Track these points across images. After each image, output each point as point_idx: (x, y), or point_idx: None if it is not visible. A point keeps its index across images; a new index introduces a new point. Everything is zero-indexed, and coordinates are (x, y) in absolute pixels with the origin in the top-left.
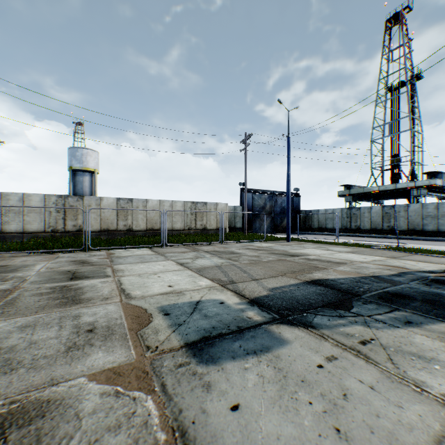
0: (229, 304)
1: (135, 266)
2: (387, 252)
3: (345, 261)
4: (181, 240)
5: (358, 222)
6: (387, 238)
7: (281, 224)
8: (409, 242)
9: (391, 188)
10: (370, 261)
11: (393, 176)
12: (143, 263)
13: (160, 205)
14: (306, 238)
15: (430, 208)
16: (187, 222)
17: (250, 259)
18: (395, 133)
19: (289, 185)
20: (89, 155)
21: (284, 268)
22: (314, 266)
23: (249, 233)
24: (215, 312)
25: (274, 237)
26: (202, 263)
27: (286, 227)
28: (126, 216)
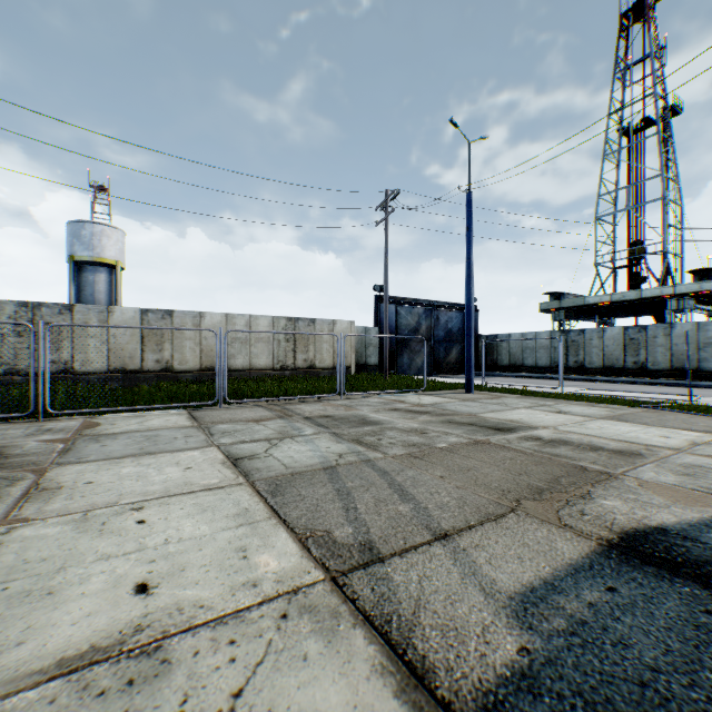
0: None
1: (109, 471)
2: (690, 418)
3: (633, 447)
4: (263, 391)
5: (580, 356)
6: (637, 383)
7: (446, 358)
8: (685, 391)
9: (633, 296)
10: (689, 447)
11: (634, 278)
12: (141, 457)
13: (228, 323)
14: (497, 385)
15: (711, 330)
16: (278, 356)
17: (407, 442)
18: (638, 204)
19: (471, 285)
20: (106, 235)
21: (502, 473)
22: (575, 466)
23: (393, 376)
24: None
25: (440, 383)
26: (290, 458)
27: (454, 363)
28: (160, 344)
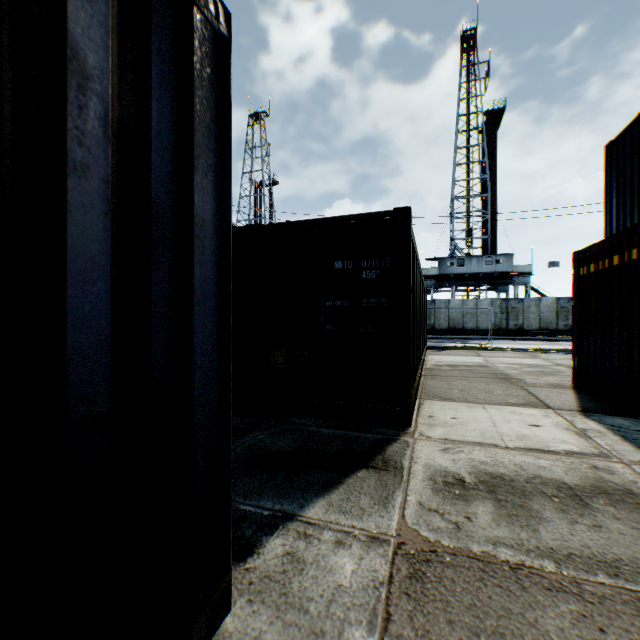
0: None
1: None
2: None
3: None
4: None
5: None
6: None
7: None
8: None
9: None
10: None
11: None
12: None
13: None
14: None
15: None
16: None
17: None
18: None
19: None
20: None
21: None
22: None
23: None
24: None
25: None
26: None
27: None
28: None
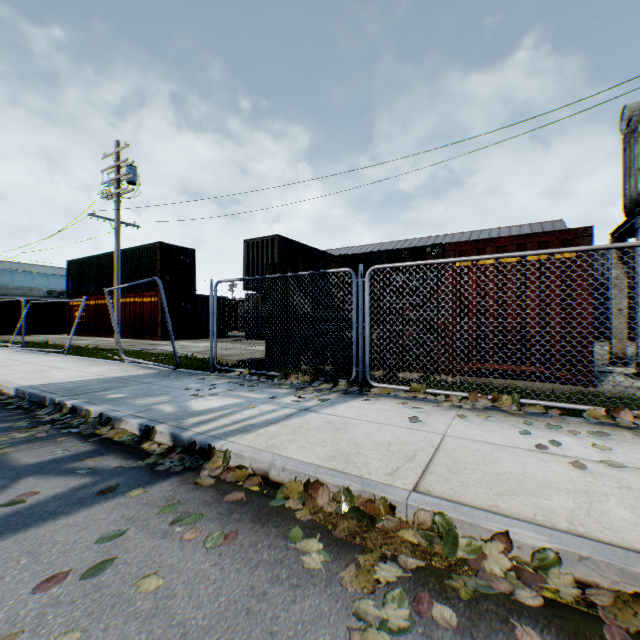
0: None
1: None
2: None
3: None
4: None
5: None
6: None
7: None
8: None
9: None
10: None
11: None
12: None
13: None
14: None
15: None
16: None
17: None
18: None
19: None
20: None
21: None
22: None
23: None
24: None
25: None
26: None
27: None
28: None
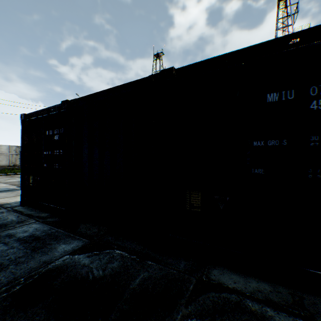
0: (12, 188)
1: None
2: None
3: None
4: (4, 172)
5: None
6: None
7: None
8: None
9: None
10: None
11: None
12: None
13: None
14: None
15: None
16: (13, 161)
17: None
18: None
19: None
20: None
21: None
22: None
23: None
24: (3, 189)
25: None
26: (11, 181)
27: None
28: None
